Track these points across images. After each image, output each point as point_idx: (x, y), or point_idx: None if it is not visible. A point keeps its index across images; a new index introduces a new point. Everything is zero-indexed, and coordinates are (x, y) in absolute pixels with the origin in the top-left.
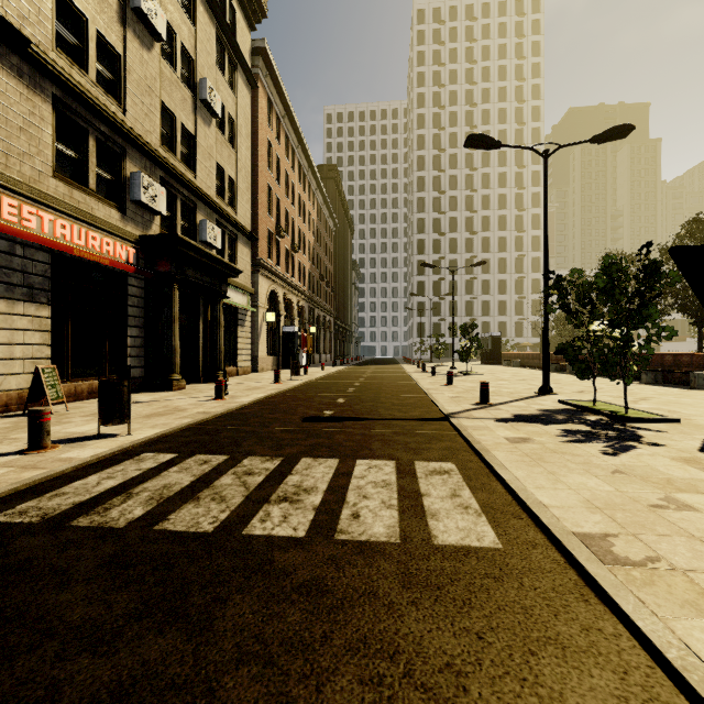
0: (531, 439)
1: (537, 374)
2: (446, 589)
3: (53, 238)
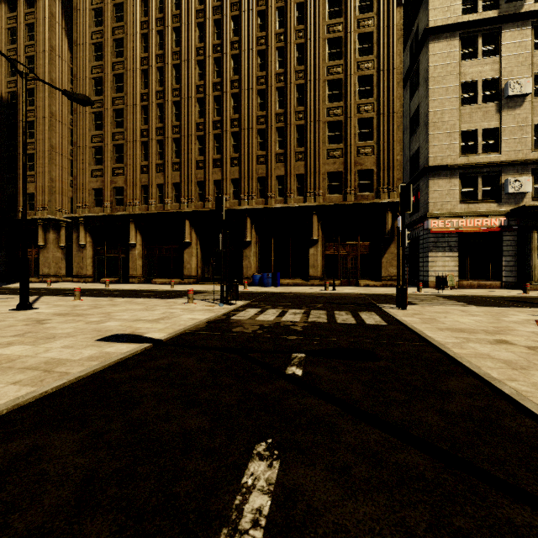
0: None
1: None
2: None
3: (458, 227)
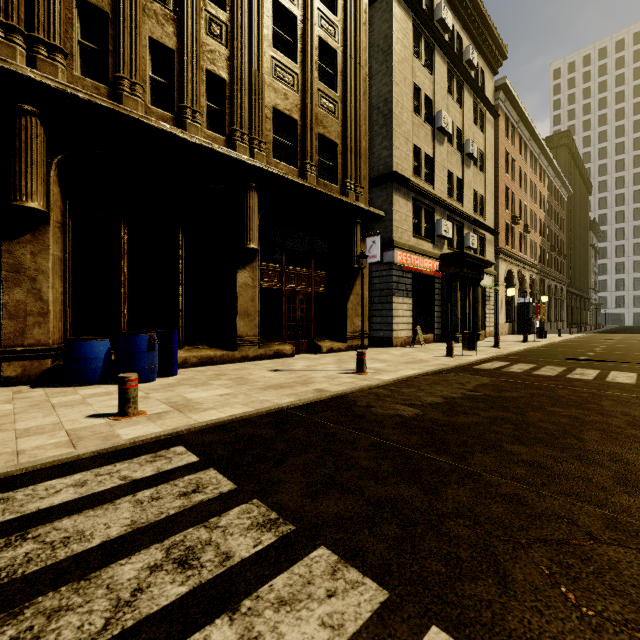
0: None
1: None
2: None
3: (414, 266)
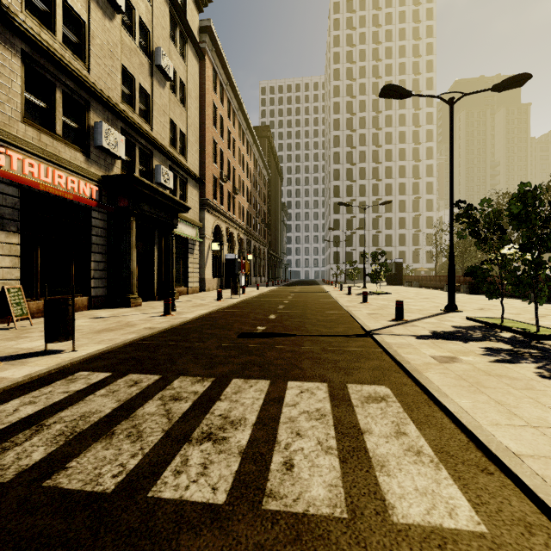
0: (458, 358)
1: (436, 293)
2: None
3: (21, 174)
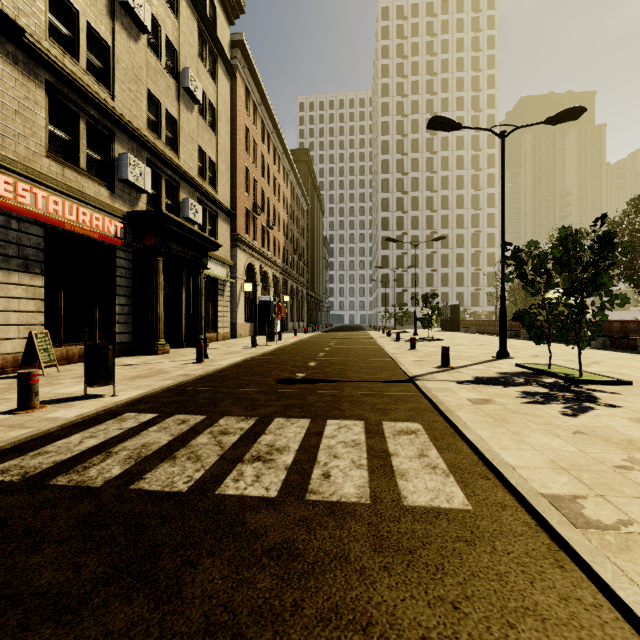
0: (493, 400)
1: (493, 340)
2: (417, 553)
3: (46, 213)
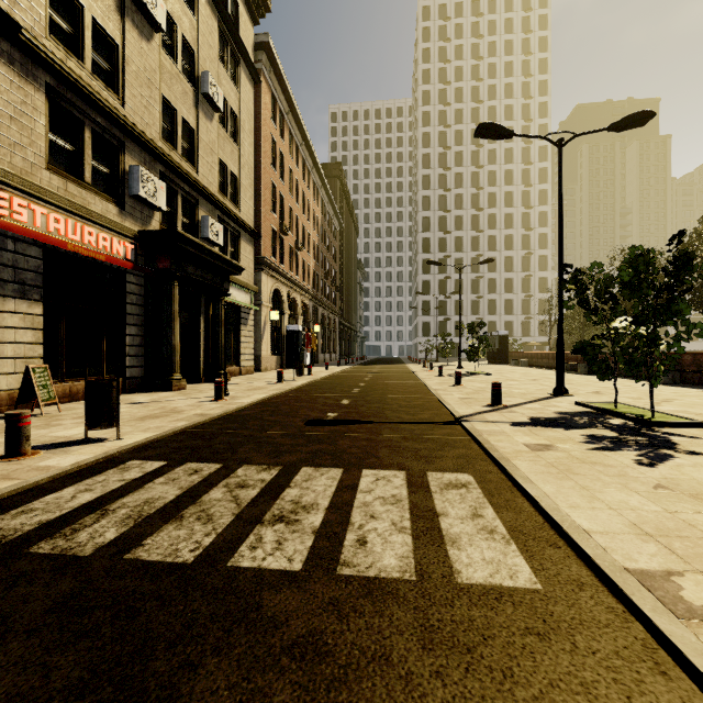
0: (554, 446)
1: (547, 374)
2: (478, 651)
3: (46, 232)
